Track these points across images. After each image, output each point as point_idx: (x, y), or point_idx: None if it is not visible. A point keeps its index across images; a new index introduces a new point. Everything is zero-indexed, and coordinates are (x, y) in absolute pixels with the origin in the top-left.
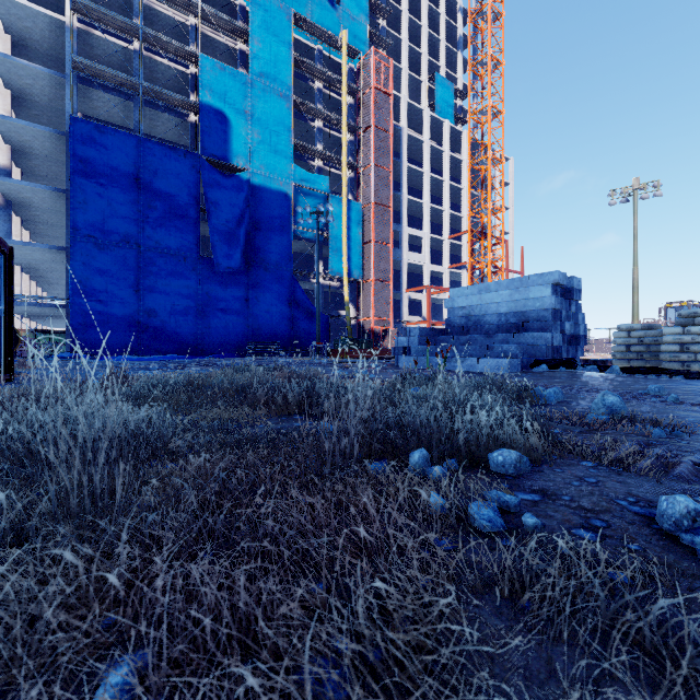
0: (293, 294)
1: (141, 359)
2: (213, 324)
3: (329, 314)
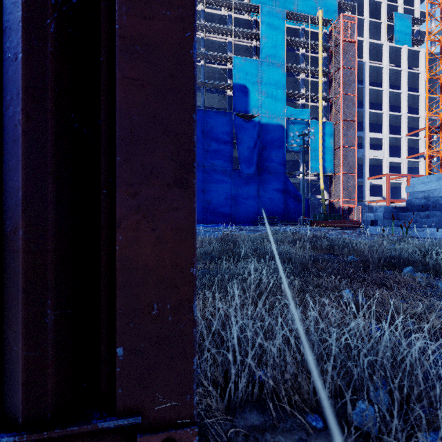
0: (286, 187)
1: (207, 226)
2: (240, 206)
3: (309, 198)
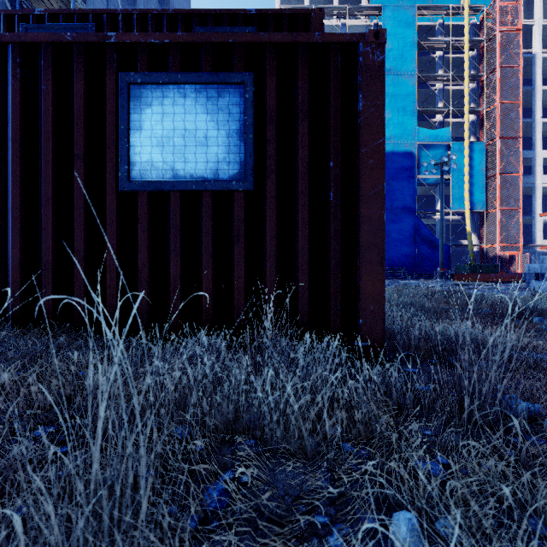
0: (417, 230)
1: None
2: None
3: (450, 244)
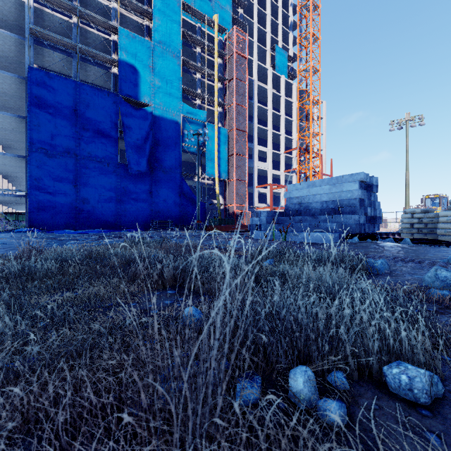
0: (182, 189)
1: (77, 232)
2: (128, 208)
3: (206, 202)
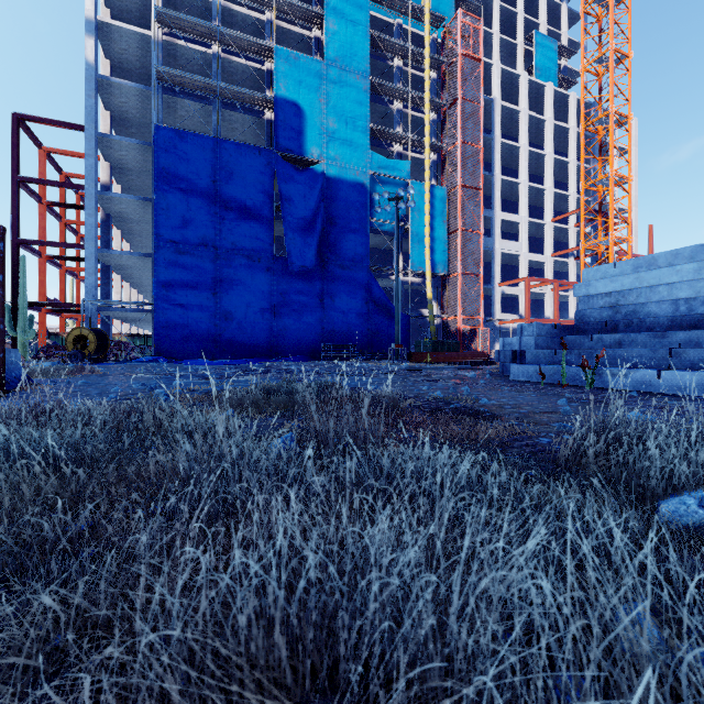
0: (370, 292)
1: (213, 363)
2: (288, 326)
3: (410, 313)
